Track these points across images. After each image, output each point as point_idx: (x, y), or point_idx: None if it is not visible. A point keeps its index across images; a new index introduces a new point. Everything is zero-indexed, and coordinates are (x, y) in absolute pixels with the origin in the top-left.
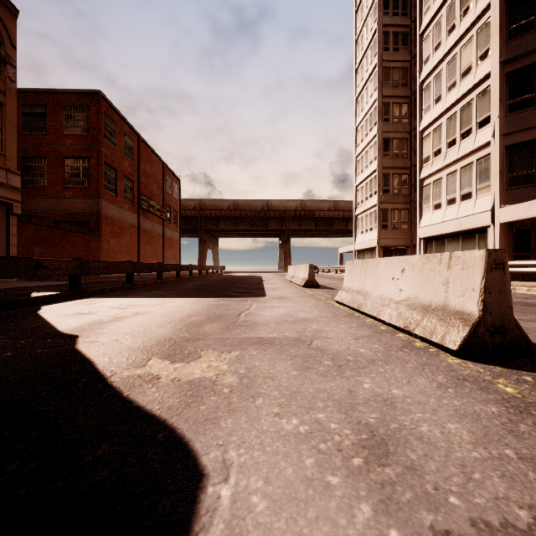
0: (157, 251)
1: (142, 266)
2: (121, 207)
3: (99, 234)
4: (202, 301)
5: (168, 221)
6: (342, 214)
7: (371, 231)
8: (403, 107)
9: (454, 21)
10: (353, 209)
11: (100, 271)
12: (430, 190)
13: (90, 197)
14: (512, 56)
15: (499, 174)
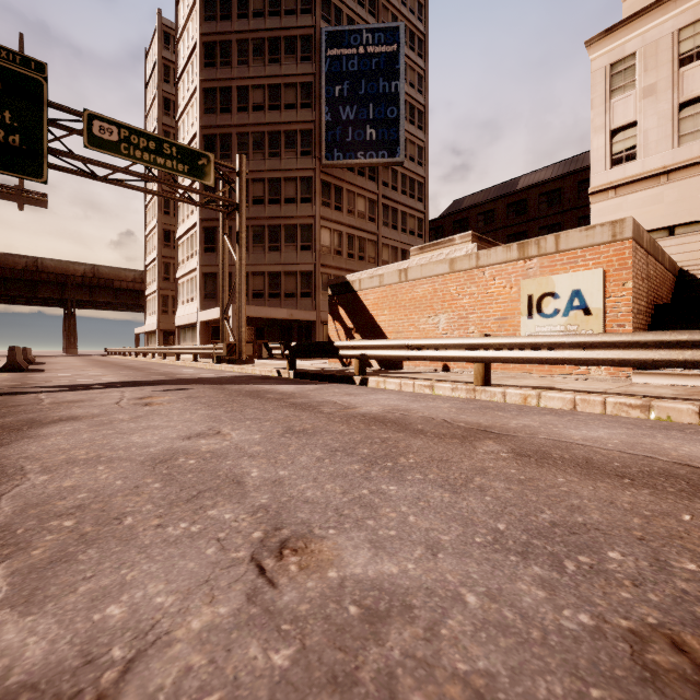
0: None
1: None
2: None
3: None
4: None
5: None
6: None
7: (155, 314)
8: None
9: None
10: None
11: None
12: (181, 289)
13: None
14: (206, 218)
15: (199, 290)
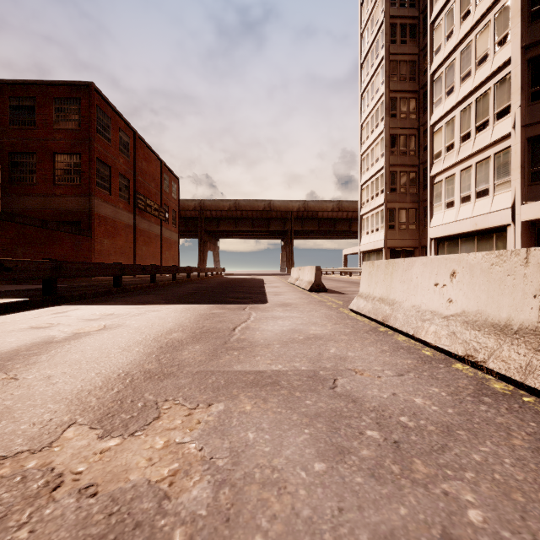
0: (155, 253)
1: (133, 268)
2: (116, 206)
3: (91, 235)
4: (192, 309)
5: (167, 221)
6: (345, 215)
7: (377, 232)
8: (411, 102)
9: (468, 6)
10: (357, 210)
11: (80, 274)
12: (441, 187)
13: (82, 195)
14: (535, 40)
15: (520, 168)
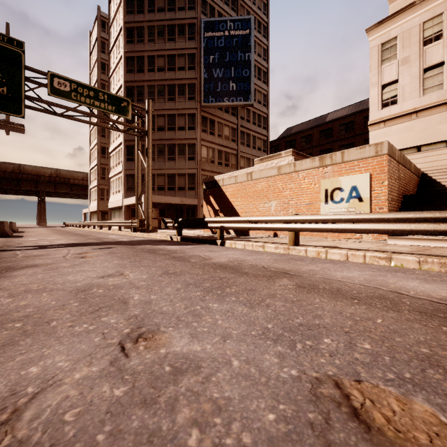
0: None
1: None
2: None
3: None
4: None
5: None
6: None
7: (96, 201)
8: None
9: None
10: None
11: None
12: (112, 184)
13: None
14: (127, 139)
15: (123, 185)
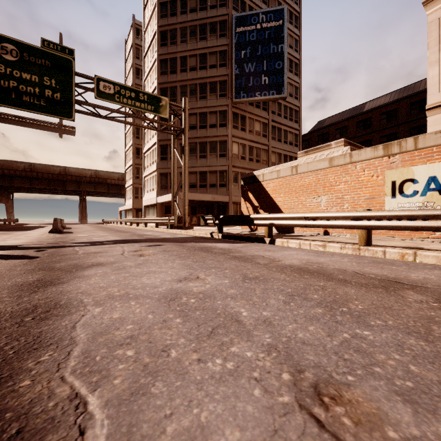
0: None
1: None
2: None
3: None
4: None
5: None
6: None
7: (131, 199)
8: None
9: None
10: None
11: None
12: (146, 183)
13: None
14: (161, 139)
15: (157, 184)
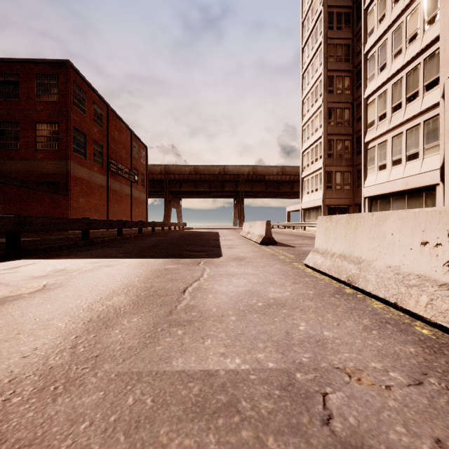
0: (126, 210)
1: (100, 223)
2: (91, 169)
3: (67, 193)
4: (146, 263)
5: (136, 183)
6: (288, 178)
7: (316, 191)
8: (345, 80)
9: None
10: (298, 174)
11: (45, 228)
12: (374, 152)
13: (60, 159)
14: None
15: None
